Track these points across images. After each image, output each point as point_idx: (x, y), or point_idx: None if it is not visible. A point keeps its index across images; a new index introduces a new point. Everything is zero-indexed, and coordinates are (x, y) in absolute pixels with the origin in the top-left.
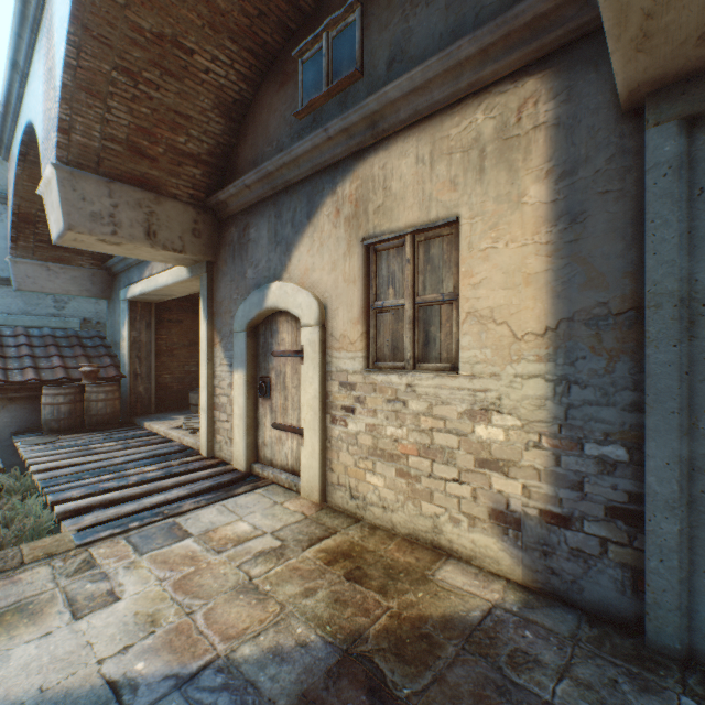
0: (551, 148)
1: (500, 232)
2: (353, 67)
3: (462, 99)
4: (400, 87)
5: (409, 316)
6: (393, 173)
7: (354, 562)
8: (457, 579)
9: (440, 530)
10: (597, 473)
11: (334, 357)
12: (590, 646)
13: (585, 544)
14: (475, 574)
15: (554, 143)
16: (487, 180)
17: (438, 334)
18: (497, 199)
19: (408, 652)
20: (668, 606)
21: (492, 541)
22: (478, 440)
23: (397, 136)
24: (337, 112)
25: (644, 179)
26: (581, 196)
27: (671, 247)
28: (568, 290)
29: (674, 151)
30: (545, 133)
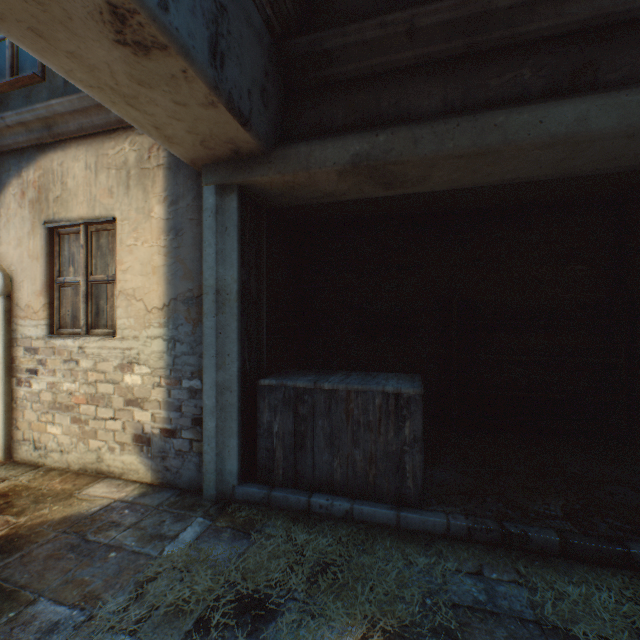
0: (167, 183)
1: (140, 235)
2: (36, 69)
3: (117, 129)
4: (64, 105)
5: (83, 291)
6: (70, 172)
7: (6, 499)
8: (100, 491)
9: (102, 459)
10: (189, 398)
11: (20, 325)
12: (167, 507)
13: (183, 446)
14: (119, 484)
15: (168, 180)
16: (132, 195)
17: (107, 306)
18: (138, 210)
19: (10, 546)
20: (212, 471)
21: (135, 458)
22: (127, 385)
23: (72, 141)
24: (23, 104)
25: (203, 216)
26: (181, 219)
27: (213, 259)
28: (175, 279)
29: (214, 203)
30: (164, 172)
